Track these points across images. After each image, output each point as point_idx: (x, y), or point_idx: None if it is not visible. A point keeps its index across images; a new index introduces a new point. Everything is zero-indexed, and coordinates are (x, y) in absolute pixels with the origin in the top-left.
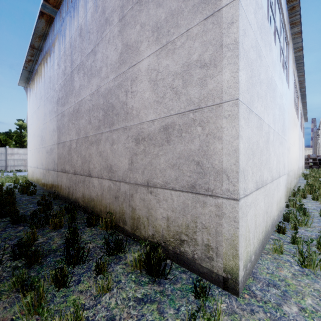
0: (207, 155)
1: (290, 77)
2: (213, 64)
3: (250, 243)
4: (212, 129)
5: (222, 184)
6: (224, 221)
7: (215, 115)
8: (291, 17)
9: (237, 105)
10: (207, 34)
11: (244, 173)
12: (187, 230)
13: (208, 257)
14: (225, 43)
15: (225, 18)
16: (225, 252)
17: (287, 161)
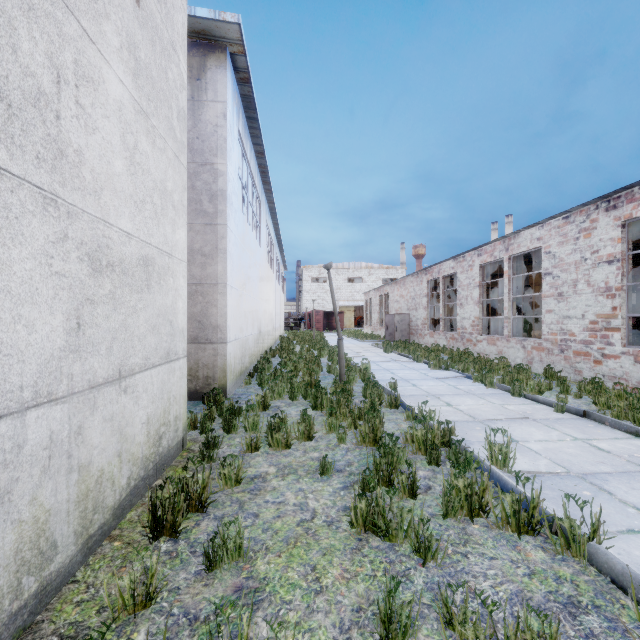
0: (207, 316)
1: (262, 235)
2: (211, 257)
3: (232, 373)
4: (211, 299)
5: (218, 335)
6: (219, 358)
7: (213, 290)
8: (263, 177)
9: (226, 287)
10: (207, 235)
11: (229, 328)
12: (191, 371)
13: (208, 384)
14: (219, 248)
15: (219, 232)
16: (220, 376)
17: (259, 321)
